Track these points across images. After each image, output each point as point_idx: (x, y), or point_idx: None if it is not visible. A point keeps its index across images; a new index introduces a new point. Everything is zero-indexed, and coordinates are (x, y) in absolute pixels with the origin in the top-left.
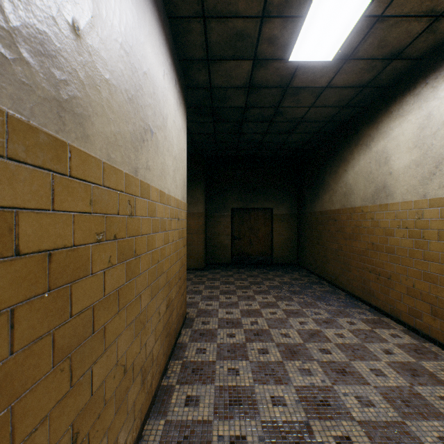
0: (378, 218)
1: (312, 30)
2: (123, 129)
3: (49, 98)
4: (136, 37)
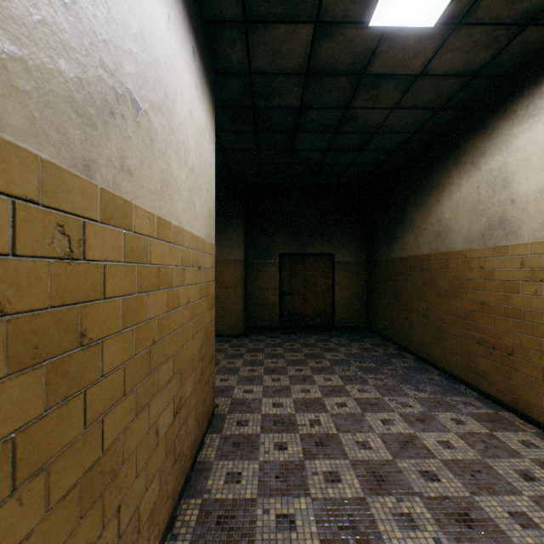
0: (492, 266)
1: None
2: (37, 57)
3: None
4: None
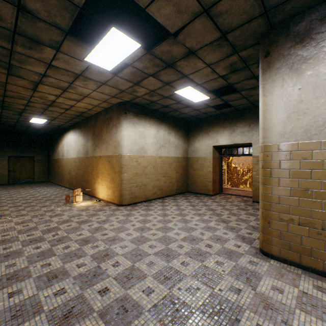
0: (63, 162)
1: (34, 121)
2: None
3: None
4: None
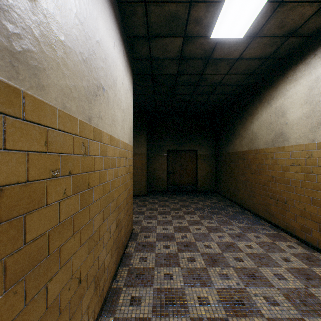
0: (277, 157)
1: (229, 12)
2: (78, 84)
3: (0, 47)
4: (89, 11)
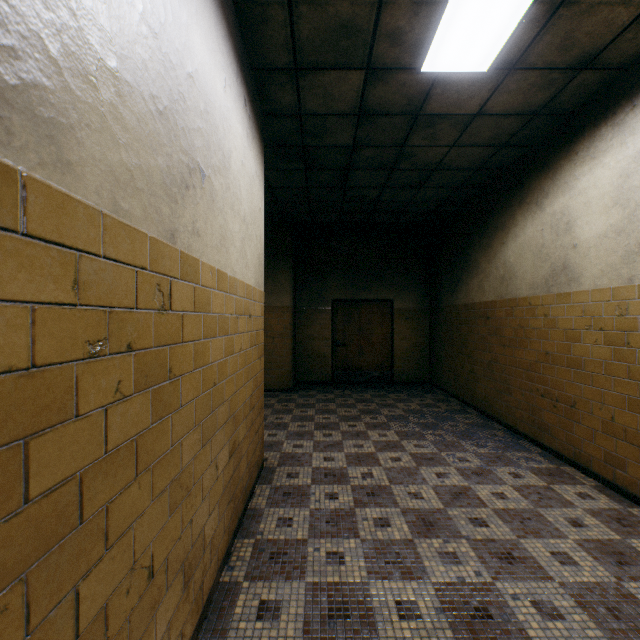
0: (555, 314)
1: (459, 19)
2: (147, 161)
3: None
4: (172, 10)
